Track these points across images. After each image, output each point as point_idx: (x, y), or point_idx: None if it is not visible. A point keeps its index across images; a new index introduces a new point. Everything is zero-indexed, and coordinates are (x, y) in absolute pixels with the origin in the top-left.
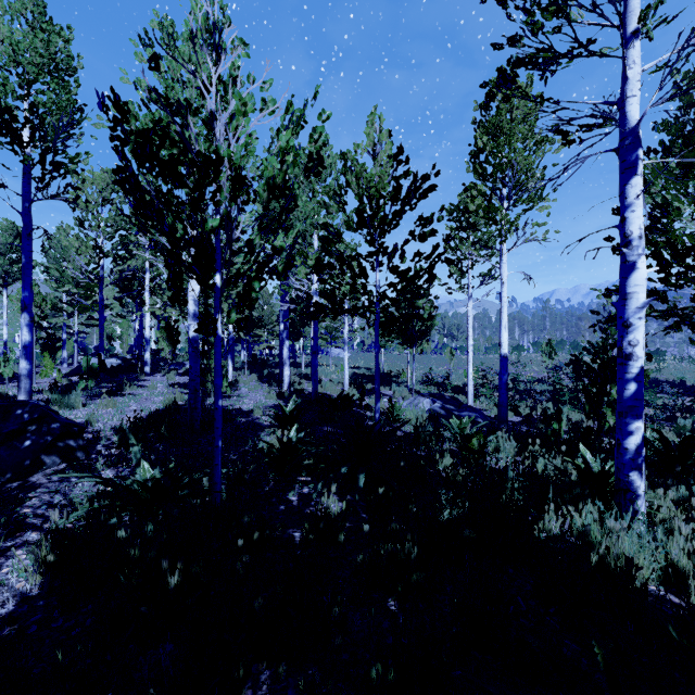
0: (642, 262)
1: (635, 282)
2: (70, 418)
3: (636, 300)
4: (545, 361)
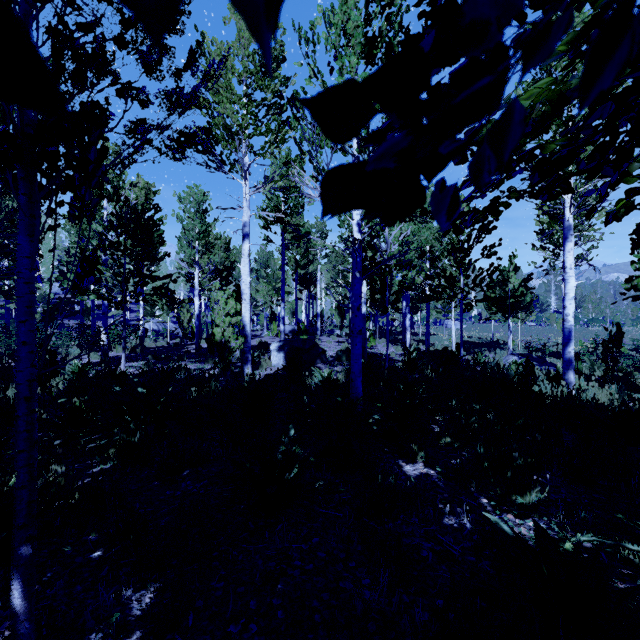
0: (571, 279)
1: (568, 288)
2: None
3: (568, 296)
4: None
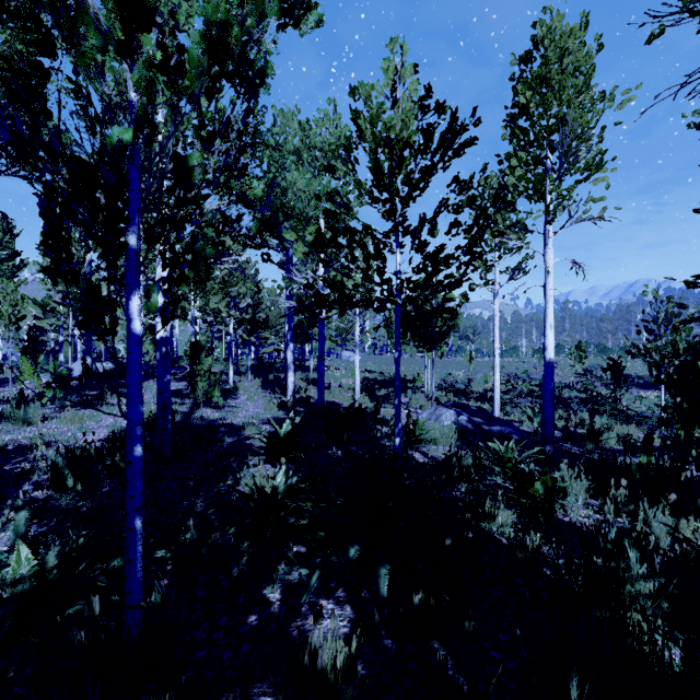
0: None
1: None
2: (18, 438)
3: None
4: (574, 365)
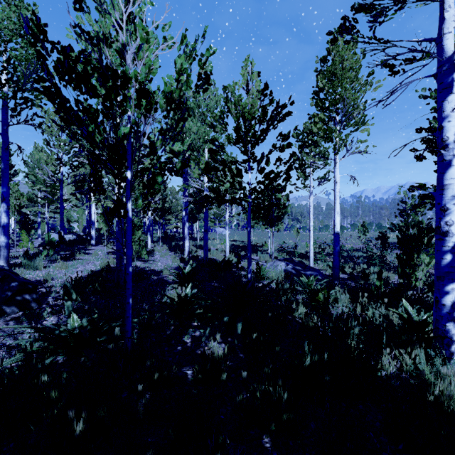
0: None
1: (451, 176)
2: (33, 277)
3: (452, 190)
4: (361, 236)
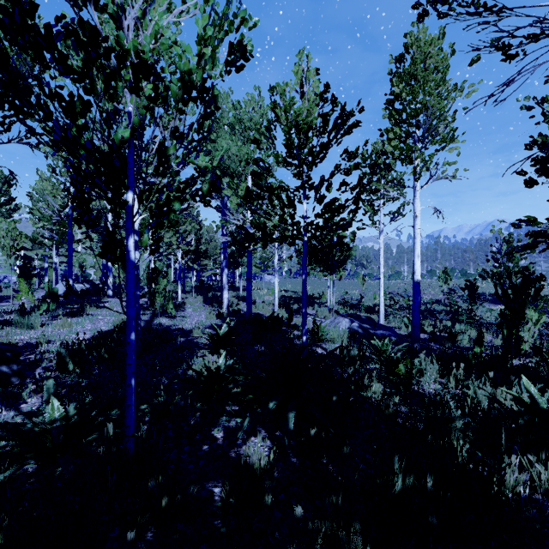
0: None
1: None
2: (25, 338)
3: None
4: (442, 285)
